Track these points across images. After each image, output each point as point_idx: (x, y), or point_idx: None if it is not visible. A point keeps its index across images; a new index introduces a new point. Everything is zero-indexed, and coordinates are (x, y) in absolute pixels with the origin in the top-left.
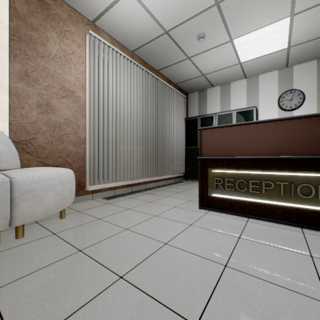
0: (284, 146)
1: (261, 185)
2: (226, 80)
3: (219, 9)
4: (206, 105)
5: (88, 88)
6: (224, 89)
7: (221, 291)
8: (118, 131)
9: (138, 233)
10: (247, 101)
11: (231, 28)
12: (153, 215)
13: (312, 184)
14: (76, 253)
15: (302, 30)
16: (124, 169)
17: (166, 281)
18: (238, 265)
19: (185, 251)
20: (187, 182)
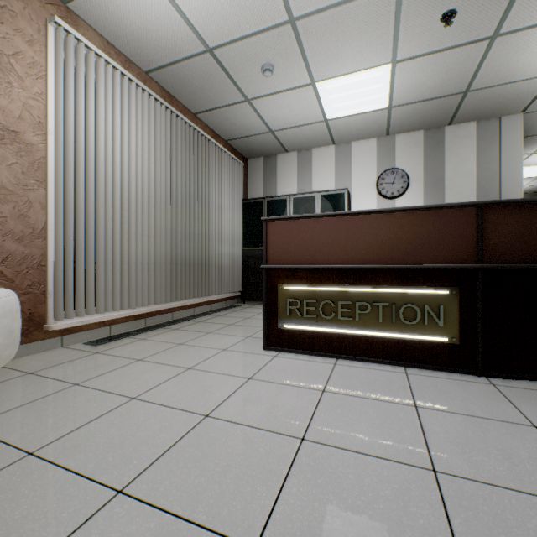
0: (384, 250)
1: (354, 308)
2: (306, 144)
3: (295, 31)
4: (276, 180)
5: (53, 130)
6: (304, 158)
7: (295, 482)
8: (118, 217)
9: (155, 404)
10: (336, 180)
11: (313, 65)
12: (185, 368)
13: (417, 305)
14: (21, 460)
15: (406, 86)
16: (131, 286)
17: (205, 483)
18: (321, 435)
19: (239, 424)
20: (246, 306)
